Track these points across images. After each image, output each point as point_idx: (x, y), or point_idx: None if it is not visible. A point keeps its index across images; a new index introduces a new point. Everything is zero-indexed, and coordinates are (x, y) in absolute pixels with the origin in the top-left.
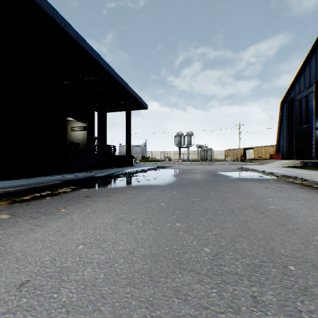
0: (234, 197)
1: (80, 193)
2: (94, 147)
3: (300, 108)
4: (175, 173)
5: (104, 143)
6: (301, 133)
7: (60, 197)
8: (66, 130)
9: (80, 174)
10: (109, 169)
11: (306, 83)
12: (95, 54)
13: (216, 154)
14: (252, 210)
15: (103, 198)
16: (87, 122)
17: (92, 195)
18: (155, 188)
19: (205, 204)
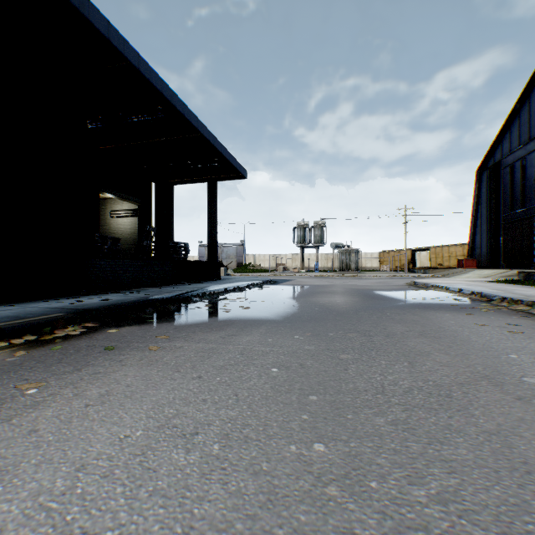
0: (432, 350)
1: (99, 339)
2: (149, 246)
3: (512, 179)
4: (297, 294)
5: (167, 239)
6: (515, 222)
7: (50, 350)
8: (98, 215)
9: (116, 295)
10: (175, 285)
11: (523, 136)
12: (145, 69)
13: (364, 259)
14: (494, 392)
15: (142, 355)
16: (139, 202)
17: (123, 343)
18: (259, 325)
19: (374, 371)
